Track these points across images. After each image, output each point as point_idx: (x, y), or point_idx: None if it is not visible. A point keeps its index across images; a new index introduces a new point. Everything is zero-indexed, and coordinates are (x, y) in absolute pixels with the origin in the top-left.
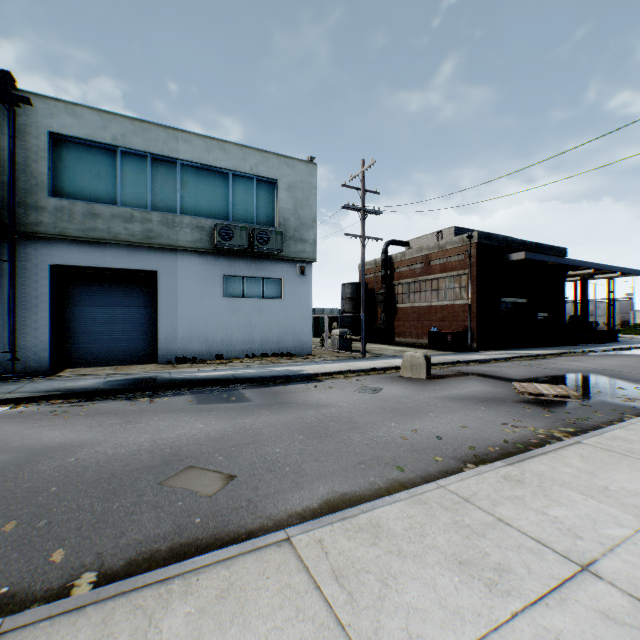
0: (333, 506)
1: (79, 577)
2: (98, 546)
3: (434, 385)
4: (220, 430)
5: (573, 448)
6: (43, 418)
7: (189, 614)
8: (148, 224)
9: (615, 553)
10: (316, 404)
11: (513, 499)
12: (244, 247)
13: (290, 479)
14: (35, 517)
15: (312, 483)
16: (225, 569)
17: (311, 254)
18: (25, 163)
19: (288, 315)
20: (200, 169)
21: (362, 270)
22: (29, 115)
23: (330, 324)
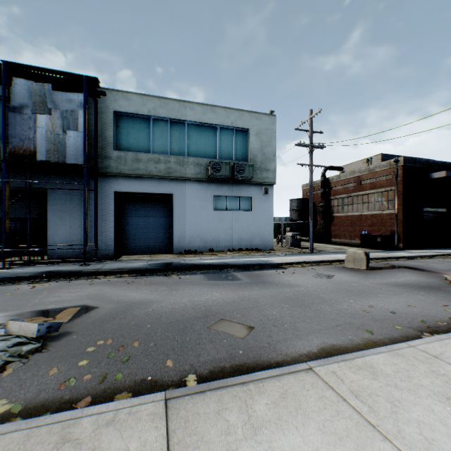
0: (328, 352)
1: (186, 376)
2: (188, 360)
3: (374, 274)
4: (230, 298)
5: None
6: (122, 284)
7: (268, 404)
8: (168, 164)
9: None
10: (288, 284)
11: None
12: (228, 176)
13: (290, 332)
14: (146, 341)
15: (307, 336)
16: (278, 381)
17: (272, 179)
18: (101, 131)
19: (256, 222)
20: (199, 126)
21: (310, 189)
22: (103, 102)
23: (284, 228)
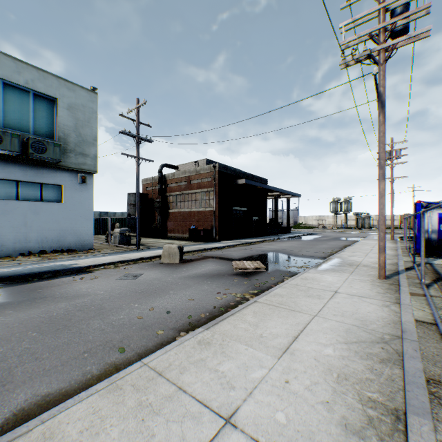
0: (23, 416)
1: None
2: None
3: (183, 267)
4: None
5: (252, 306)
6: None
7: None
8: None
9: (253, 396)
10: (73, 295)
11: (198, 362)
12: (17, 153)
13: None
14: None
15: (14, 391)
16: None
17: (92, 167)
18: None
19: (69, 217)
20: None
21: (137, 183)
22: None
23: (114, 224)
